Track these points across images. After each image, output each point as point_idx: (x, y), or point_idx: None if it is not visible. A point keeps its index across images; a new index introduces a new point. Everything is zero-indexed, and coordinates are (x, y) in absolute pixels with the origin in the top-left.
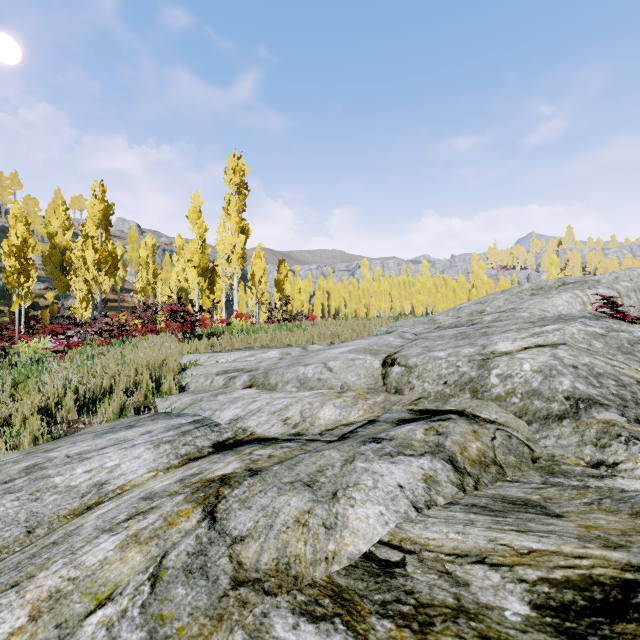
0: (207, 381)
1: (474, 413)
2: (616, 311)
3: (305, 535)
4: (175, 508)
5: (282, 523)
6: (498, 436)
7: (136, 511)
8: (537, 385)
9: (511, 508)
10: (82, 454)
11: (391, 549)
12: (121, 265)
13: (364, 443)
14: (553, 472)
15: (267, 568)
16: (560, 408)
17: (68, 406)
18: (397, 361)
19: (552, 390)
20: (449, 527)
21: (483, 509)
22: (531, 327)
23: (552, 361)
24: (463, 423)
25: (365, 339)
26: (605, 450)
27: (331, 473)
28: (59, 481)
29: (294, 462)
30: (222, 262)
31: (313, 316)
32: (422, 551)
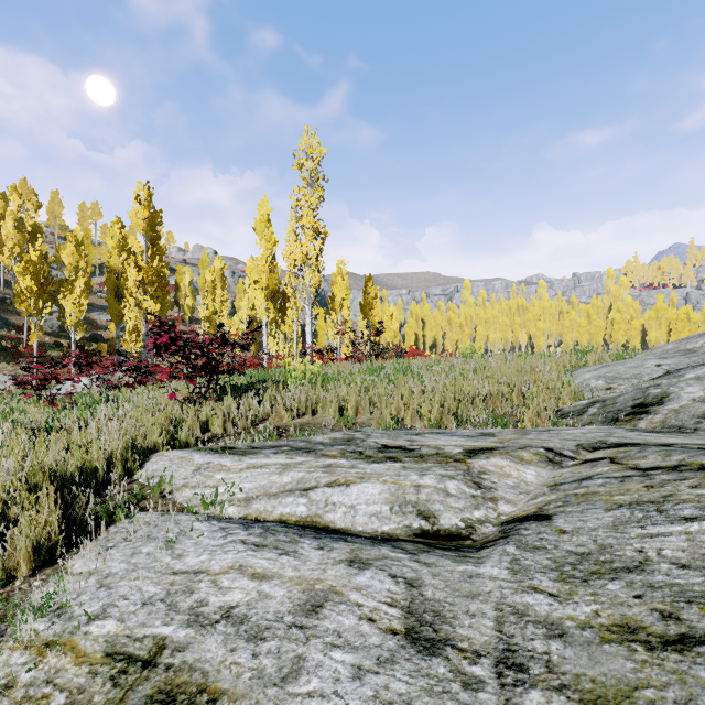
0: None
1: None
2: None
3: None
4: None
5: None
6: None
7: None
8: None
9: None
10: None
11: None
12: (190, 292)
13: None
14: None
15: None
16: None
17: None
18: None
19: None
20: None
21: None
22: None
23: None
24: None
25: None
26: None
27: None
28: None
29: None
30: (292, 279)
31: (413, 350)
32: None
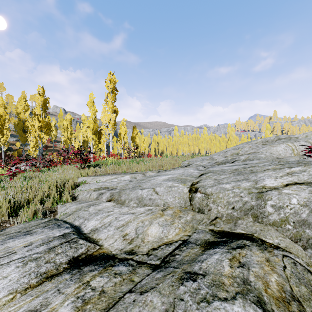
0: (88, 195)
1: (261, 238)
2: None
3: None
4: None
5: None
6: (287, 264)
7: None
8: (305, 216)
9: None
10: None
11: None
12: (54, 129)
13: (182, 281)
14: None
15: None
16: None
17: (2, 212)
18: (199, 190)
19: None
20: None
21: None
22: (282, 168)
23: None
24: (256, 250)
25: (177, 170)
26: None
27: None
28: None
29: None
30: (104, 127)
31: (150, 155)
32: None
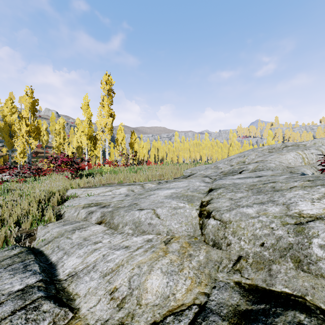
0: (75, 213)
1: (318, 304)
2: None
3: None
4: None
5: None
6: None
7: None
8: None
9: None
10: None
11: None
12: (46, 133)
13: None
14: None
15: None
16: None
17: None
18: (212, 214)
19: None
20: None
21: None
22: (314, 185)
23: None
24: None
25: (180, 181)
26: None
27: None
28: None
29: None
30: (100, 132)
31: (149, 162)
32: None
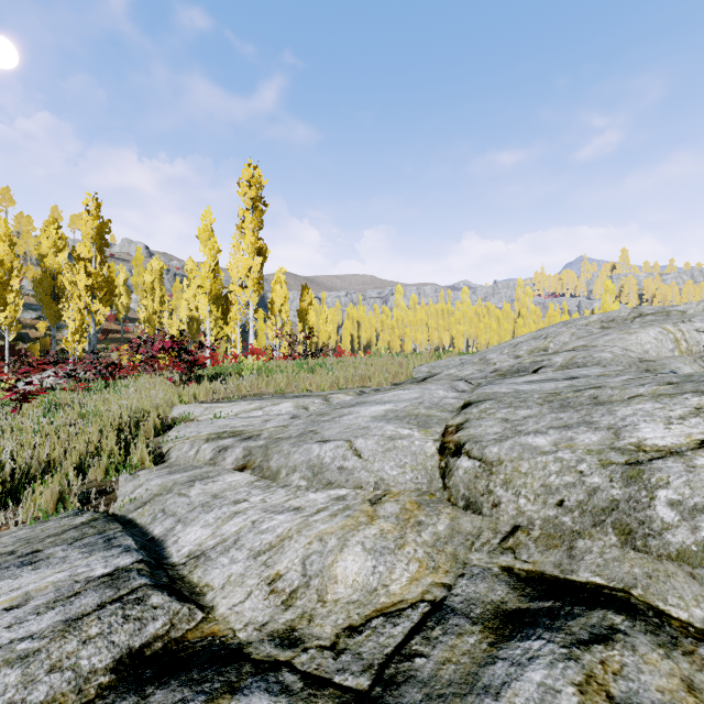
0: (192, 450)
1: (653, 603)
2: None
3: None
4: None
5: None
6: None
7: None
8: None
9: None
10: None
11: None
12: (124, 291)
13: None
14: None
15: None
16: None
17: None
18: (465, 449)
19: None
20: None
21: None
22: (678, 393)
23: None
24: (649, 649)
25: (405, 389)
26: None
27: None
28: None
29: None
30: (236, 288)
31: (341, 350)
32: None
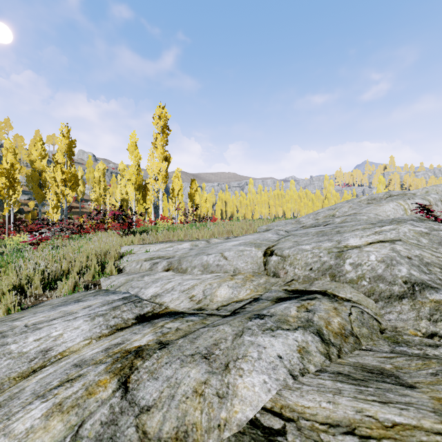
0: (138, 265)
1: (334, 293)
2: (430, 215)
3: (201, 404)
4: (96, 378)
5: (182, 394)
6: (353, 312)
7: (67, 378)
8: (381, 272)
9: (370, 377)
10: (36, 324)
11: (273, 416)
12: (81, 183)
13: (250, 319)
14: (398, 341)
15: (168, 436)
16: (400, 290)
17: (36, 284)
18: (275, 252)
19: (393, 276)
20: (321, 396)
21: (347, 377)
22: (373, 227)
23: (392, 253)
24: (326, 301)
25: (251, 235)
26: (437, 324)
27: (224, 346)
28: (14, 348)
29: (195, 336)
30: (151, 181)
31: (215, 218)
32: (299, 419)
